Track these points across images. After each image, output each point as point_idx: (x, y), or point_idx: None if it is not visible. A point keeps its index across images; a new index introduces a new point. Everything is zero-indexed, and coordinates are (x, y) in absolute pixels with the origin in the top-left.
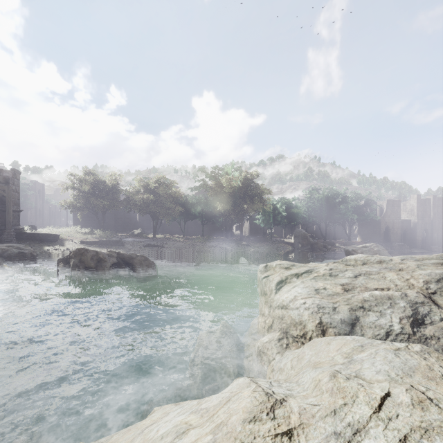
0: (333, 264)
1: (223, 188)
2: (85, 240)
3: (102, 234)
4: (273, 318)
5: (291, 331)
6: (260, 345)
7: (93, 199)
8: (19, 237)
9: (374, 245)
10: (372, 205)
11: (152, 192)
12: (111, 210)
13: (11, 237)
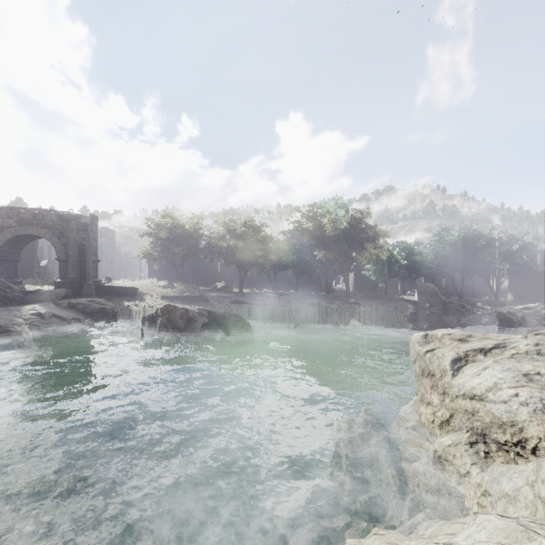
0: (535, 337)
1: (324, 231)
2: (165, 295)
3: (183, 288)
4: (453, 411)
5: (492, 434)
6: (439, 449)
7: (172, 246)
8: (97, 291)
9: (540, 306)
10: (532, 251)
11: (239, 237)
12: (189, 259)
13: (91, 290)
